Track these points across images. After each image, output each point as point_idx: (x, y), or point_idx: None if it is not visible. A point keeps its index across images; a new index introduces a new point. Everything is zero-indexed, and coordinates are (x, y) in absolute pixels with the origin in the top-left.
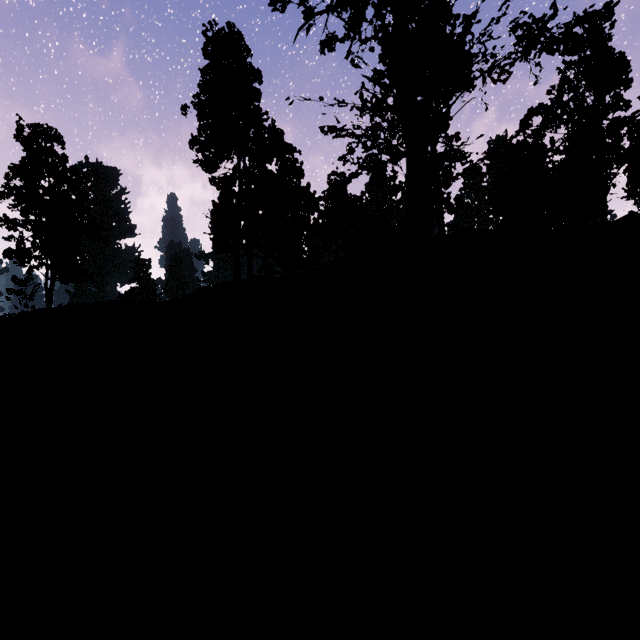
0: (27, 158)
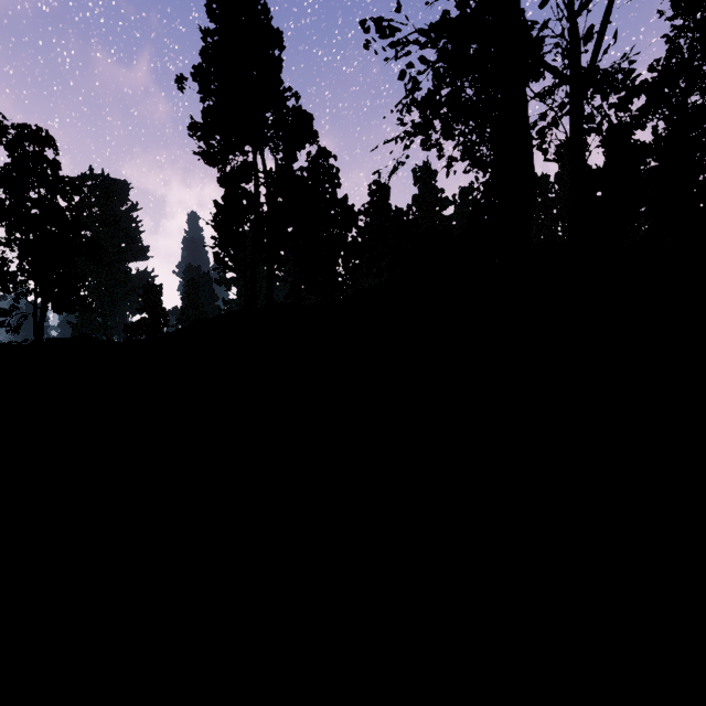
0: (11, 164)
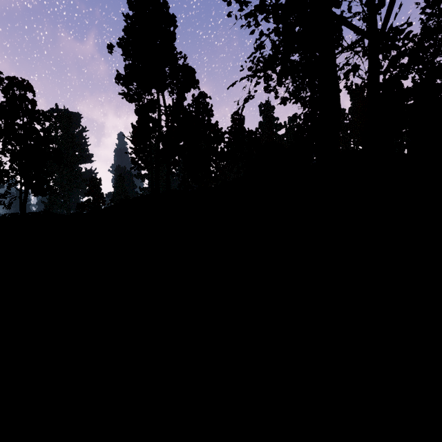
0: (5, 102)
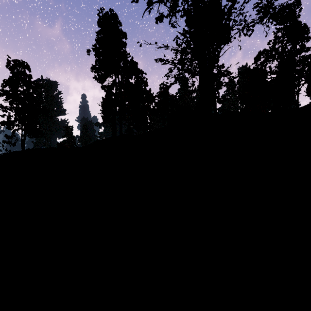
0: (12, 76)
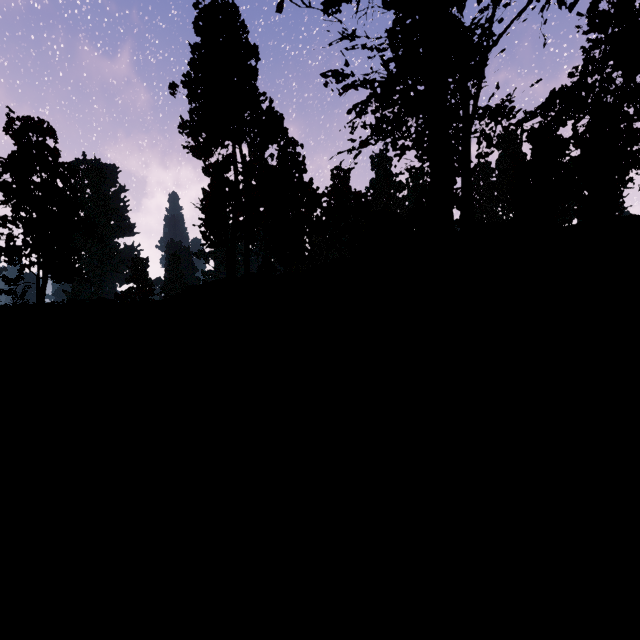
0: (17, 152)
